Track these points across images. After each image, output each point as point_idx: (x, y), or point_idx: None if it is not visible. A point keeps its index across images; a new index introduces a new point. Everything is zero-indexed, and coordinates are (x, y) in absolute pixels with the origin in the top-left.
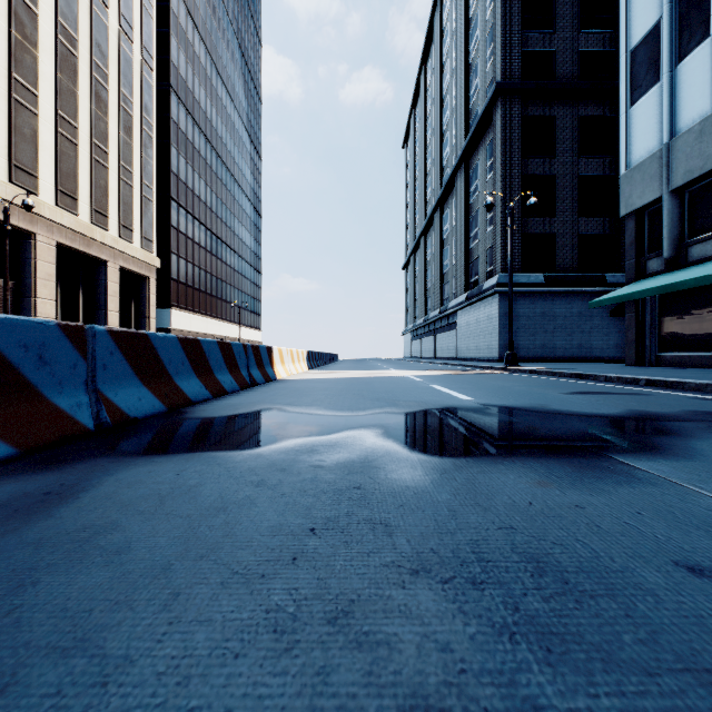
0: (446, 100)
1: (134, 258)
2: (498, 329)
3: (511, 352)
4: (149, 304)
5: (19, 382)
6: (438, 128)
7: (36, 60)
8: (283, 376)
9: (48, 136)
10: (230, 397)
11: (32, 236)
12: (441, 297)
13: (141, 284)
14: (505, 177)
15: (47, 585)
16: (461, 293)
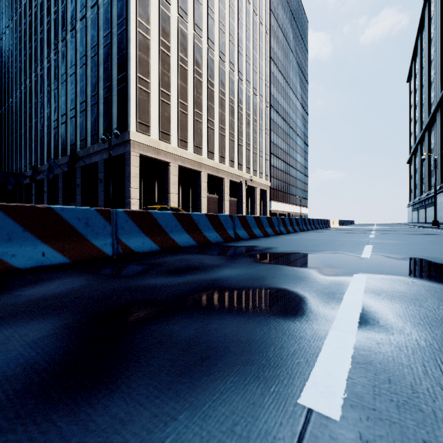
0: (432, 63)
1: (263, 184)
2: None
3: (434, 220)
4: (267, 201)
5: (314, 224)
6: (427, 80)
7: (242, 129)
8: (332, 227)
9: (244, 151)
10: (326, 229)
11: (241, 184)
12: (429, 185)
13: (264, 193)
14: None
15: (330, 231)
16: (438, 184)
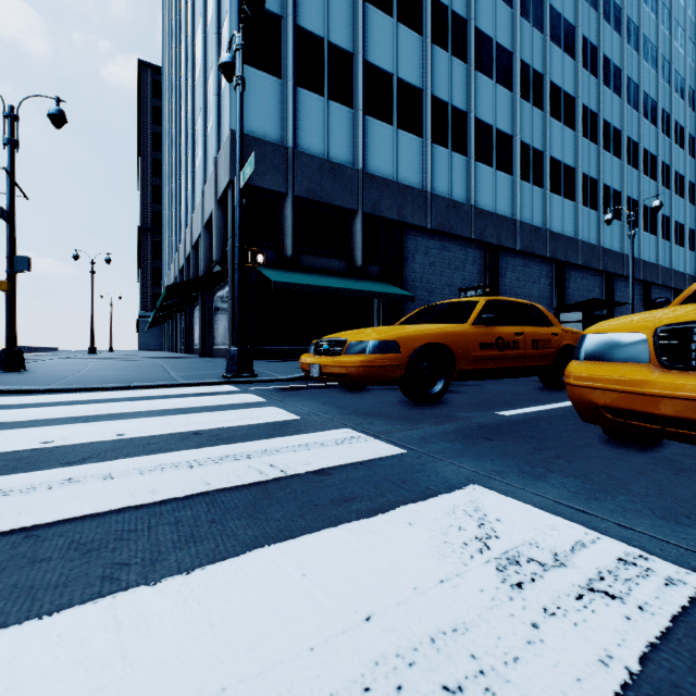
0: None
1: None
2: (140, 336)
3: (111, 347)
4: None
5: None
6: None
7: None
8: None
9: None
10: None
11: None
12: None
13: None
14: (144, 268)
15: None
16: None
